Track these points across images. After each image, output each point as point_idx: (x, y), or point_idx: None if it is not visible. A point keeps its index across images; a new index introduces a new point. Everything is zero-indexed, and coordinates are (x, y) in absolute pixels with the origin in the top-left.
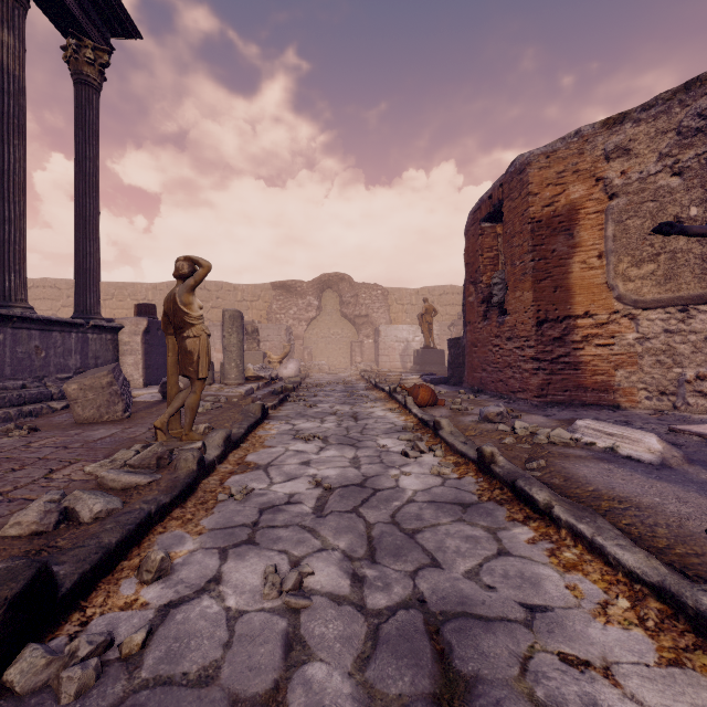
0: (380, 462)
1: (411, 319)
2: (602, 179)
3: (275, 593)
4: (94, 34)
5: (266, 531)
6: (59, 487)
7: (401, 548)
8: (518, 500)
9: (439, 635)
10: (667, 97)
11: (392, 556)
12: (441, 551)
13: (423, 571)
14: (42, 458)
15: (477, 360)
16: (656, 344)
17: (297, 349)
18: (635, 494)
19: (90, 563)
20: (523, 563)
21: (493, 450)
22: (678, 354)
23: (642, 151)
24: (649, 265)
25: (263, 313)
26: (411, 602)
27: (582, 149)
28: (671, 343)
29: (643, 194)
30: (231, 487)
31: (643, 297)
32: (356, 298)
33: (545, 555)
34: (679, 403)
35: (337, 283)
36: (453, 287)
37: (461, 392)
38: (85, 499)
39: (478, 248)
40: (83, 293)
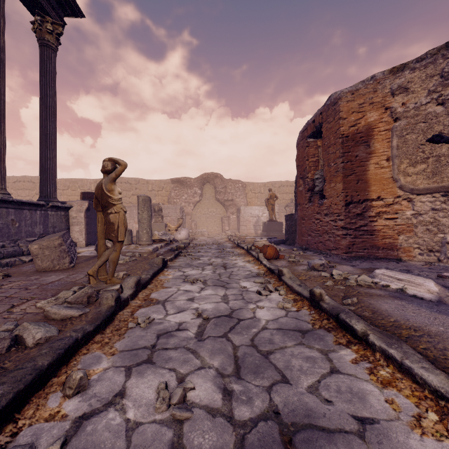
0: (242, 298)
1: (260, 202)
2: (389, 108)
3: (164, 407)
4: (52, 13)
5: (161, 353)
6: (16, 318)
7: (259, 367)
8: (341, 328)
9: (291, 445)
10: (434, 53)
11: (253, 373)
12: (288, 369)
13: (276, 386)
14: (8, 297)
15: (305, 229)
16: (426, 218)
17: (187, 221)
18: (425, 324)
19: (24, 383)
20: (350, 380)
21: (321, 291)
22: (441, 224)
23: (416, 89)
24: (421, 165)
25: (165, 198)
26: (268, 414)
27: (376, 88)
28: (436, 217)
29: (417, 118)
30: (138, 318)
31: (417, 187)
32: (225, 189)
33: (366, 373)
34: (442, 258)
35: (213, 179)
36: (287, 182)
37: (294, 250)
38: (30, 329)
39: (305, 155)
40: (45, 184)
